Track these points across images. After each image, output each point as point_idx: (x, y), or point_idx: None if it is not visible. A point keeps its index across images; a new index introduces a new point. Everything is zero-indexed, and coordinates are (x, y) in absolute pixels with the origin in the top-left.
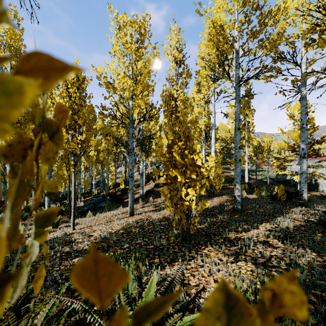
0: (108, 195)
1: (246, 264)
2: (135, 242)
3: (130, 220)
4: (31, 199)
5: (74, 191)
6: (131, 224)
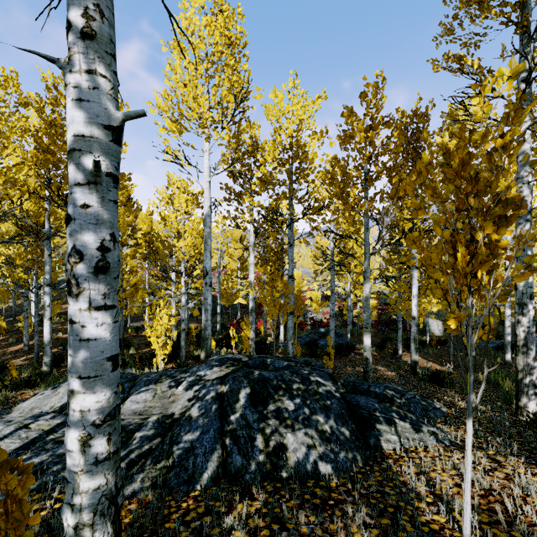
0: None
1: None
2: None
3: None
4: None
5: None
6: None
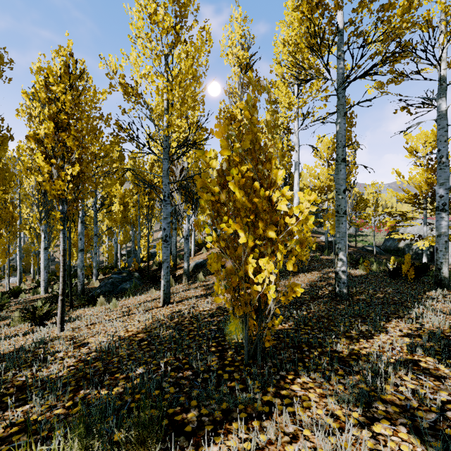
0: (138, 270)
1: (394, 430)
2: (158, 361)
3: (162, 314)
4: (31, 276)
5: (62, 264)
6: (161, 322)
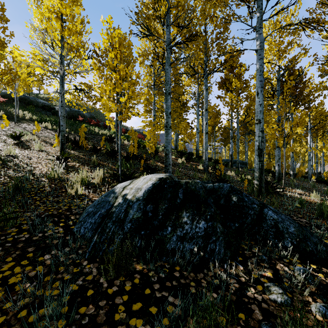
0: None
1: None
2: None
3: None
4: None
5: None
6: None
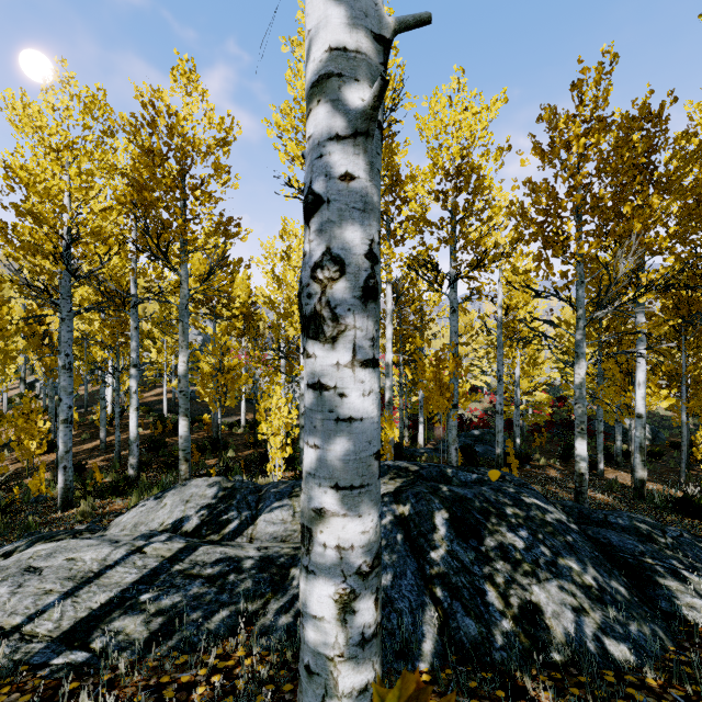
0: None
1: None
2: None
3: None
4: None
5: None
6: None
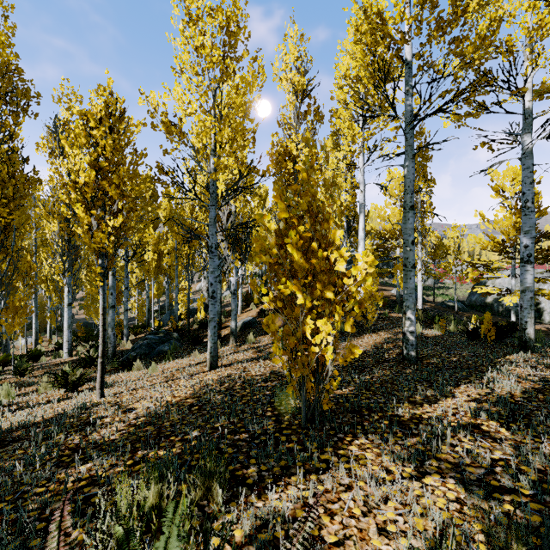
0: (176, 330)
1: (443, 481)
2: (212, 425)
3: (210, 378)
4: (46, 337)
5: (102, 323)
6: (210, 387)
